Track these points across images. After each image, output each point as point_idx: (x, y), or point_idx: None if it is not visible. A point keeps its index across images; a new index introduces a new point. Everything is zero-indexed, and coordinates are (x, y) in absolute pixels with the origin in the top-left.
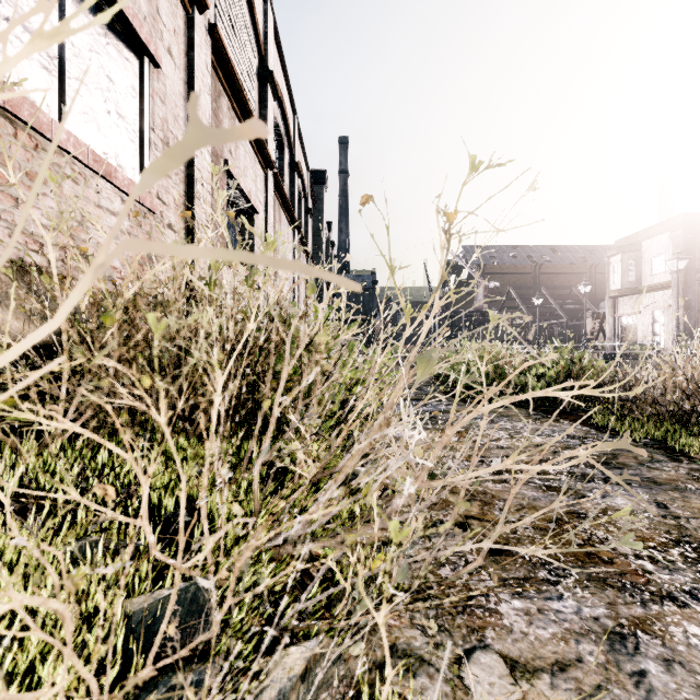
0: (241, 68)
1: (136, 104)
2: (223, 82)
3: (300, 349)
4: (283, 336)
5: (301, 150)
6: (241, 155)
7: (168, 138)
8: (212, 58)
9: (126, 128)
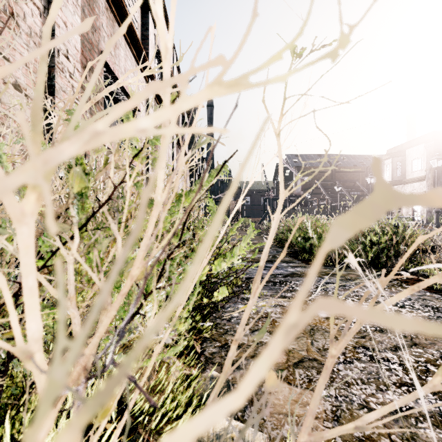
0: None
1: None
2: None
3: None
4: None
5: None
6: (121, 57)
7: None
8: None
9: None
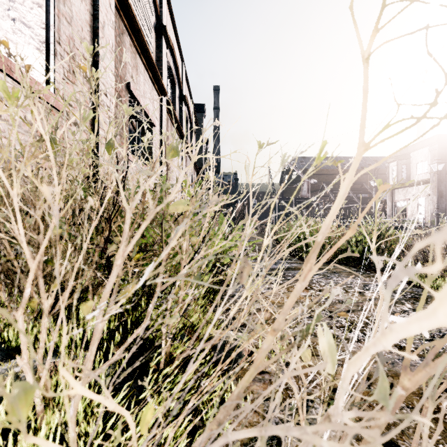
0: (141, 19)
1: (42, 19)
2: (125, 23)
3: (145, 222)
4: (124, 203)
5: (187, 88)
6: (141, 82)
7: (75, 54)
8: (116, 2)
9: (32, 37)
